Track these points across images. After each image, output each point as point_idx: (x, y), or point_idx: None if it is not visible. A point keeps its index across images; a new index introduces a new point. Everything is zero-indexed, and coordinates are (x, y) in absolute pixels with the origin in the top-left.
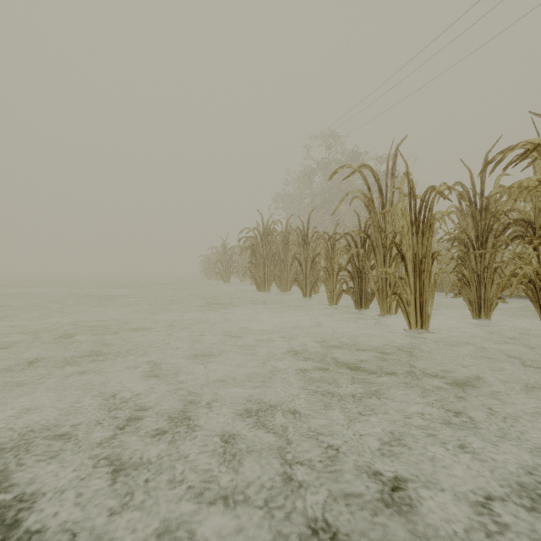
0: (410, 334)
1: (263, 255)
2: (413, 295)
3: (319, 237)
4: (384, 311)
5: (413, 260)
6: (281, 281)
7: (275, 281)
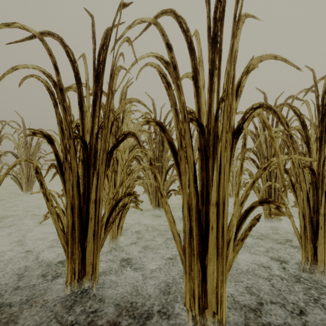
0: None
1: None
2: None
3: None
4: None
5: None
6: None
7: None
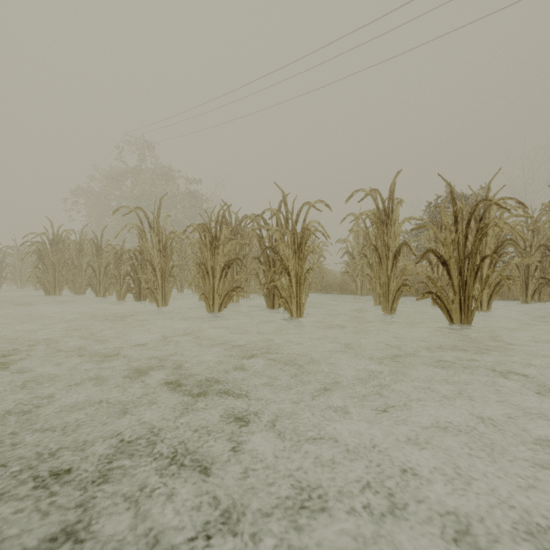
0: (158, 310)
1: (53, 261)
2: (161, 289)
3: (108, 251)
4: (152, 301)
5: (161, 270)
6: (74, 285)
7: (69, 286)
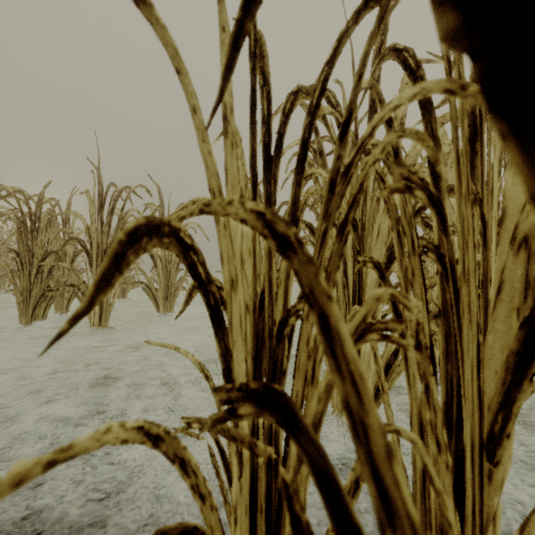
0: None
1: None
2: None
3: None
4: None
5: None
6: None
7: None
